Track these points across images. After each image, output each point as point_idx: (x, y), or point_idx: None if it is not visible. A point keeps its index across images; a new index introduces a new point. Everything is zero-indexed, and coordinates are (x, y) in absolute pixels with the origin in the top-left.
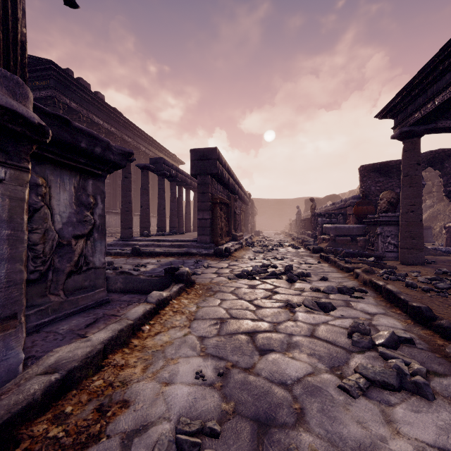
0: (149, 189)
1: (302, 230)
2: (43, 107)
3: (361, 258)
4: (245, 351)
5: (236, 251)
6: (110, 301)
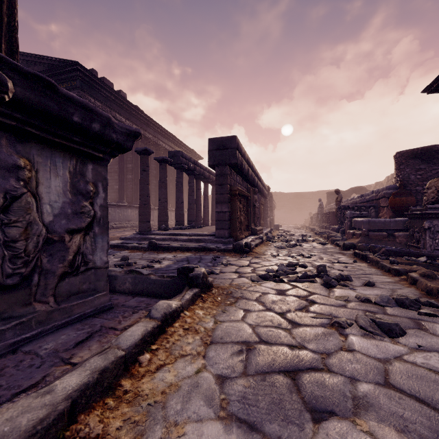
0: (169, 184)
1: (325, 224)
2: (15, 63)
3: (409, 257)
4: (289, 412)
5: (257, 247)
6: (113, 307)
